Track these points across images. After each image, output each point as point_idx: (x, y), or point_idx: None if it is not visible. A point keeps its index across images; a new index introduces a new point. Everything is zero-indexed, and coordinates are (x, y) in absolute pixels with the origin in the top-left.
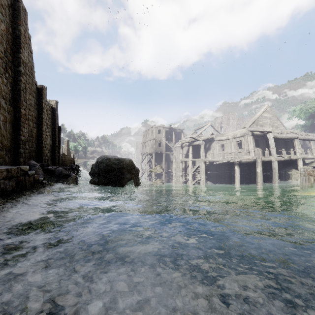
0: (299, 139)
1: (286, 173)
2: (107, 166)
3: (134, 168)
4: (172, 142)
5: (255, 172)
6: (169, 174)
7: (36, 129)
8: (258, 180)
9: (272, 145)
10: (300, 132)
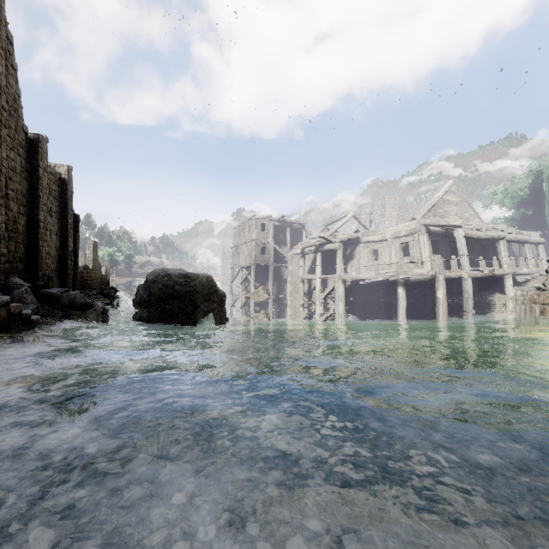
0: (506, 240)
1: (485, 299)
2: (164, 289)
3: (215, 292)
4: (285, 247)
5: (433, 297)
6: (280, 304)
7: (25, 218)
8: (440, 313)
9: (462, 251)
10: (508, 229)
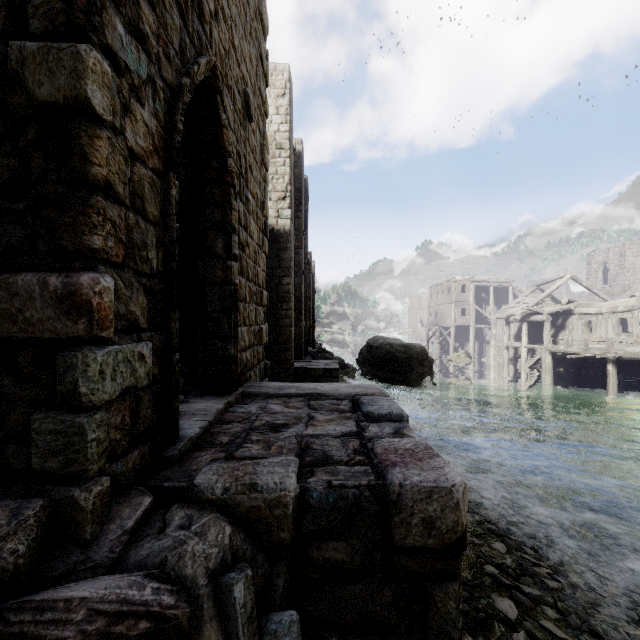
0: None
1: None
2: (387, 354)
3: (426, 359)
4: (487, 307)
5: None
6: (482, 368)
7: None
8: None
9: None
10: None
